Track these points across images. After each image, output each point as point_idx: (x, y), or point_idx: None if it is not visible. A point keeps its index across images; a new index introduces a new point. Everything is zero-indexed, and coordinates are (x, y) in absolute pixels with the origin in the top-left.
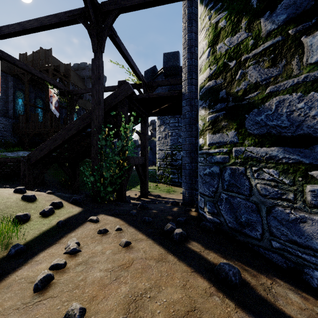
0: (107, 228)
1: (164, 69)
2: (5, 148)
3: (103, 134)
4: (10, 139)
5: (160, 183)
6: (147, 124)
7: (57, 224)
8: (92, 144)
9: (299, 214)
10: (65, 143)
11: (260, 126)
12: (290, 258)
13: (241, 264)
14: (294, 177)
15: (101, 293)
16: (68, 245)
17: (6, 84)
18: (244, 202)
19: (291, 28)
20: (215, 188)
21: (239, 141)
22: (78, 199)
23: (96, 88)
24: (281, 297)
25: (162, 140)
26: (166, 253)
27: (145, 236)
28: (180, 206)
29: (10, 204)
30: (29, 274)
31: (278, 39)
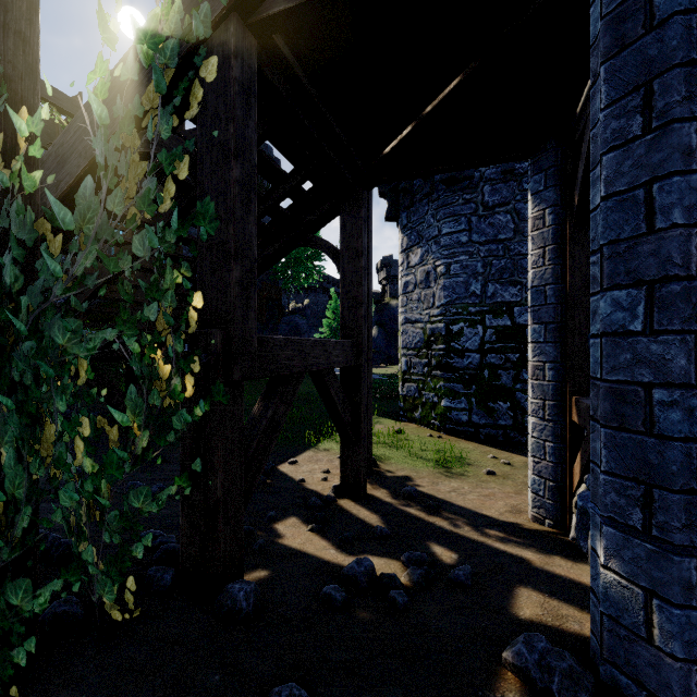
0: None
1: None
2: None
3: None
4: None
5: (408, 420)
6: (368, 227)
7: None
8: None
9: None
10: None
11: None
12: None
13: None
14: None
15: None
16: None
17: None
18: None
19: None
20: None
21: None
22: None
23: None
24: None
25: (416, 291)
26: None
27: None
28: None
29: None
30: None
31: None
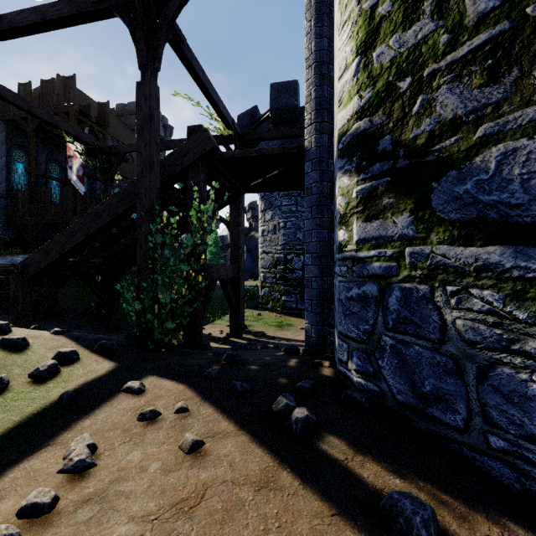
0: (158, 408)
1: (272, 111)
2: None
3: (157, 222)
4: (1, 233)
5: (264, 310)
6: (242, 207)
7: (60, 399)
8: (138, 241)
9: None
10: (92, 240)
11: (462, 205)
12: (529, 472)
13: (432, 487)
14: None
15: None
16: (70, 452)
17: None
18: (430, 355)
19: (533, 2)
20: (370, 325)
21: (419, 235)
22: (110, 346)
23: (144, 136)
24: None
25: (269, 235)
26: (277, 466)
27: (234, 426)
28: (301, 356)
29: None
30: None
31: (501, 28)
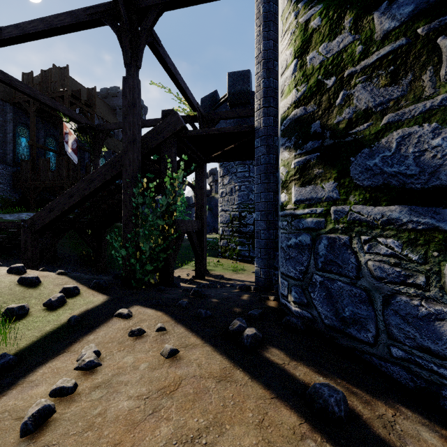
0: (143, 328)
1: (229, 95)
2: (2, 208)
3: (139, 187)
4: (8, 195)
5: (223, 257)
6: (205, 174)
7: (69, 321)
8: (124, 201)
9: (434, 307)
10: (86, 200)
11: (372, 175)
12: (419, 373)
13: (346, 383)
14: (426, 250)
15: (128, 437)
16: (82, 356)
17: (3, 117)
18: (349, 289)
19: (422, 25)
20: (304, 266)
21: (341, 197)
22: (103, 283)
23: (129, 119)
24: (411, 438)
25: (226, 196)
26: (232, 367)
27: (201, 340)
28: (252, 292)
29: (0, 291)
30: (16, 404)
31: (400, 43)
